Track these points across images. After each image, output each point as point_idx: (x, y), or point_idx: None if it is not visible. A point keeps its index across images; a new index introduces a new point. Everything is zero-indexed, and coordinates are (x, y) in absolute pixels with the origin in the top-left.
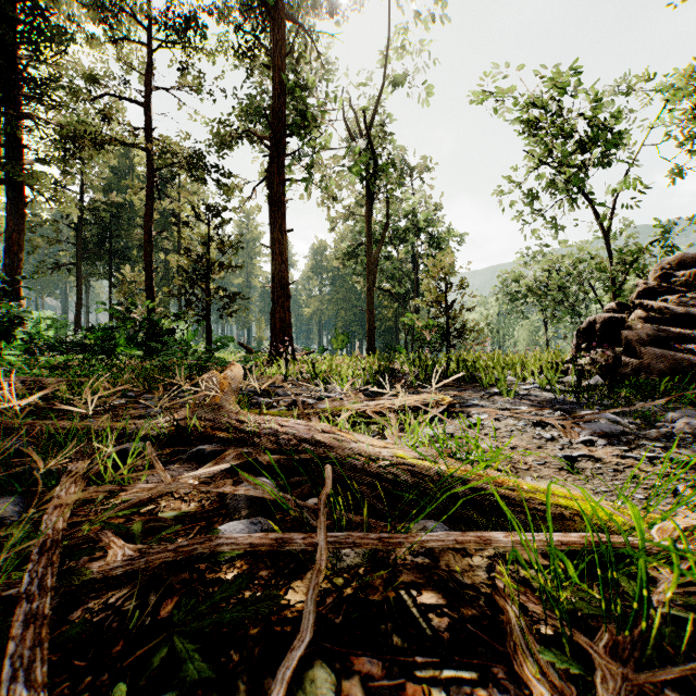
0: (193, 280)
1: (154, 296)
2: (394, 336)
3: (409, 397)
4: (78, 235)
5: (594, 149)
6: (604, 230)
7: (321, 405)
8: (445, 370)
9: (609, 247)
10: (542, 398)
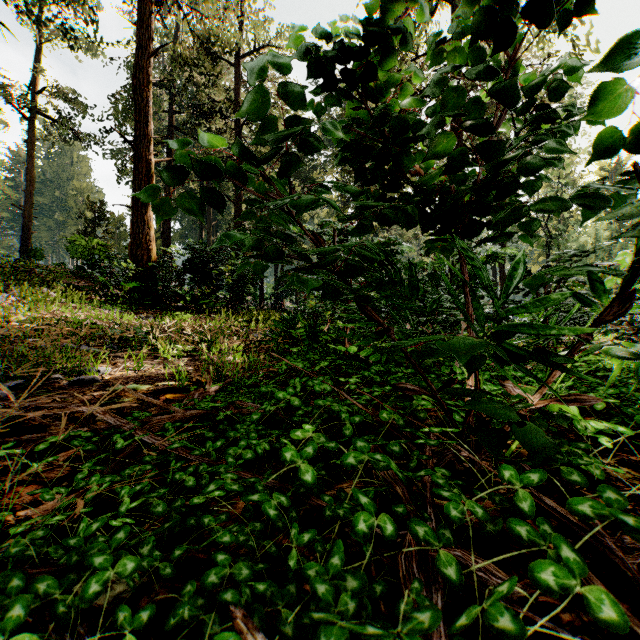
0: None
1: None
2: None
3: None
4: None
5: None
6: None
7: None
8: None
9: None
10: None
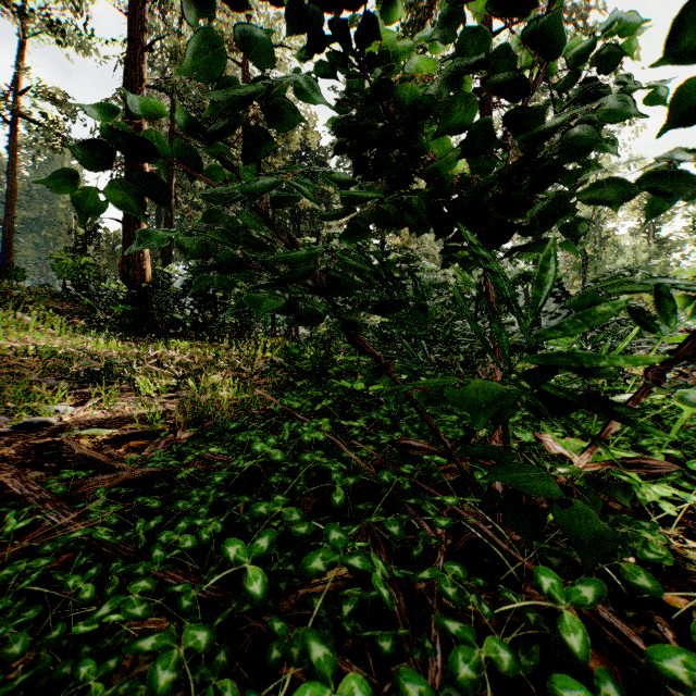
0: None
1: None
2: None
3: None
4: None
5: None
6: None
7: None
8: None
9: None
10: None
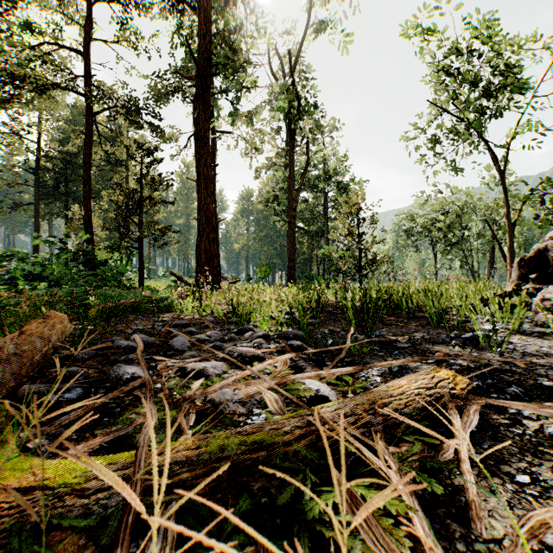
0: (124, 213)
1: (93, 229)
2: (308, 267)
3: (394, 382)
4: (36, 179)
5: (495, 96)
6: (500, 171)
7: (221, 391)
8: (376, 302)
9: (505, 186)
10: (537, 349)
